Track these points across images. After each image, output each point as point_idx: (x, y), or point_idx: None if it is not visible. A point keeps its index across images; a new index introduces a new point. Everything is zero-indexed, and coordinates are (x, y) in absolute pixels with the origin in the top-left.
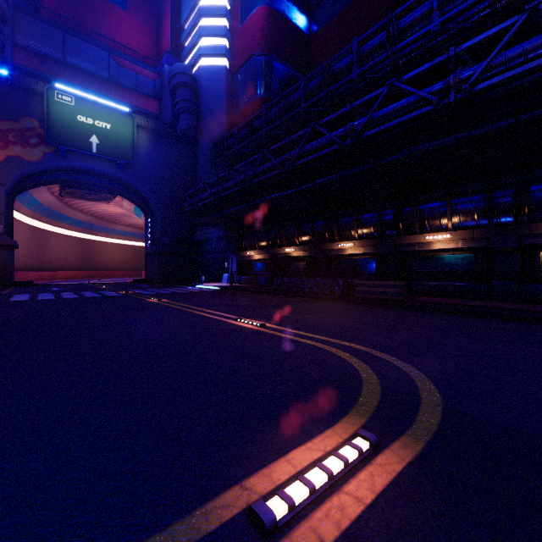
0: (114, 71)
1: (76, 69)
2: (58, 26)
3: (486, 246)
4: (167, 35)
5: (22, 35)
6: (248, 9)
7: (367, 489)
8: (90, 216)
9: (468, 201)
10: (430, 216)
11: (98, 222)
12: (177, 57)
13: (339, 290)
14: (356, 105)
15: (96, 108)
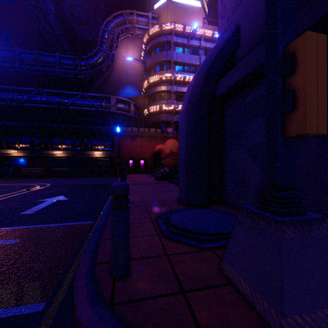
0: None
1: None
2: None
3: (73, 156)
4: None
5: None
6: None
7: (40, 188)
8: None
9: (68, 141)
10: (55, 144)
11: None
12: None
13: (11, 173)
14: (20, 89)
15: None
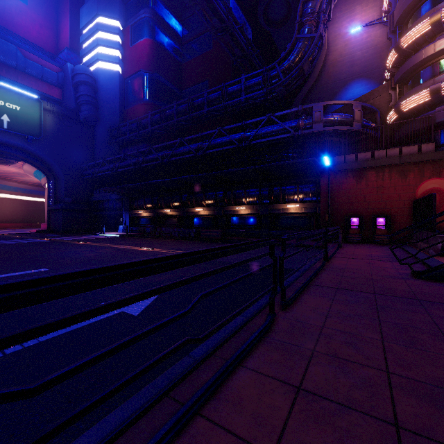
0: (22, 62)
1: None
2: None
3: (259, 213)
4: (66, 34)
5: None
6: (137, 36)
7: None
8: None
9: (253, 191)
10: (238, 197)
11: None
12: (76, 53)
13: (193, 235)
14: (203, 134)
15: (7, 93)
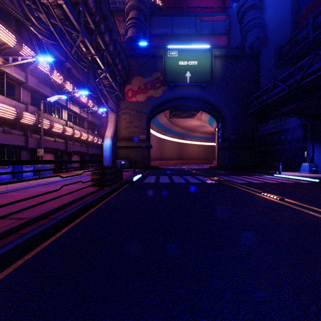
0: (199, 26)
1: (178, 36)
2: (169, 14)
3: None
4: None
5: (153, 28)
6: None
7: None
8: (182, 129)
9: None
10: None
11: (186, 132)
12: None
13: None
14: None
15: (189, 54)
